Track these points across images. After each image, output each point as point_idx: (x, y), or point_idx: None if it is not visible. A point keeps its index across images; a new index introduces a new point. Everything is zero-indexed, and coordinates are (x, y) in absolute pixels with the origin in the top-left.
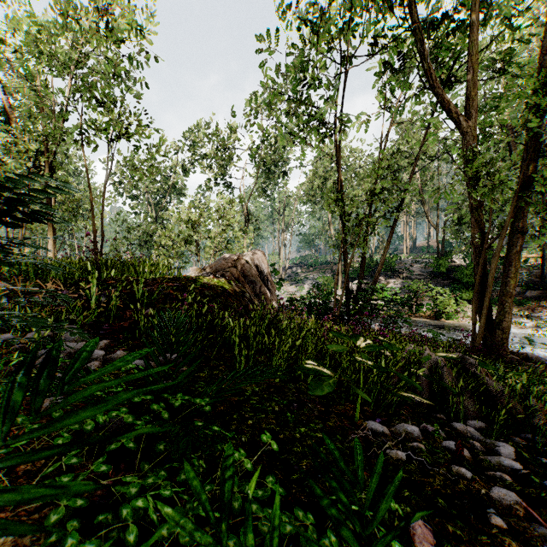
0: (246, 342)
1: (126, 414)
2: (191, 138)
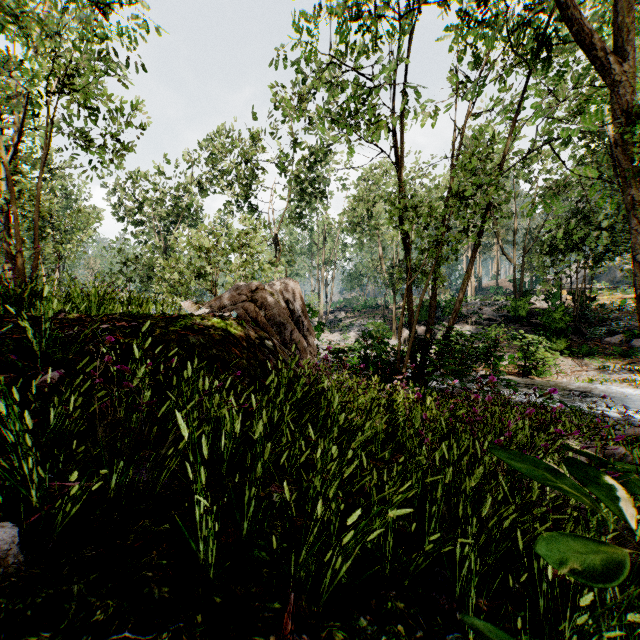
0: None
1: None
2: (208, 149)
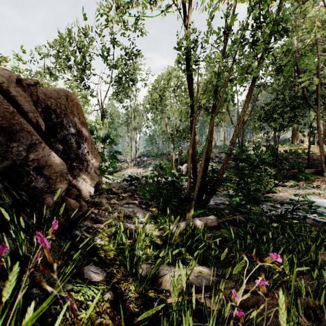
0: None
1: None
2: (55, 47)
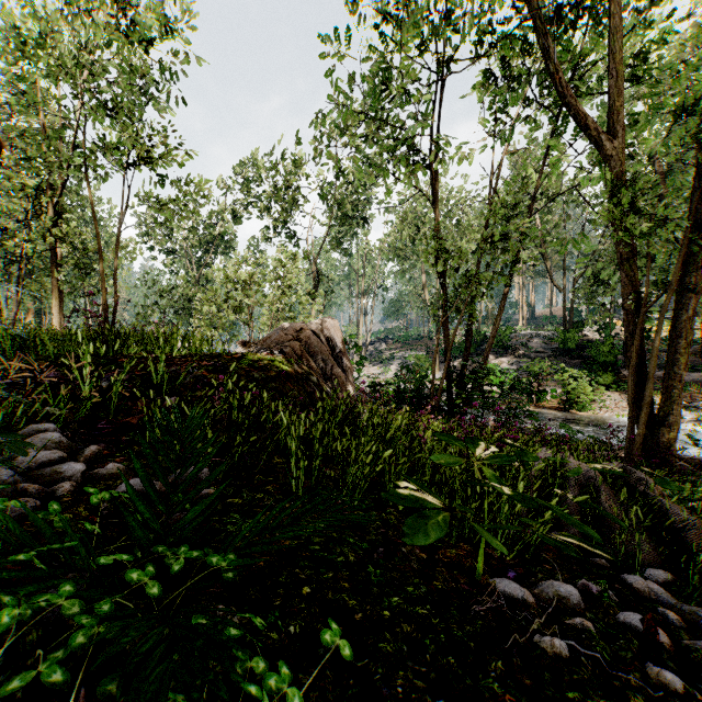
0: (310, 445)
1: (75, 594)
2: (243, 175)
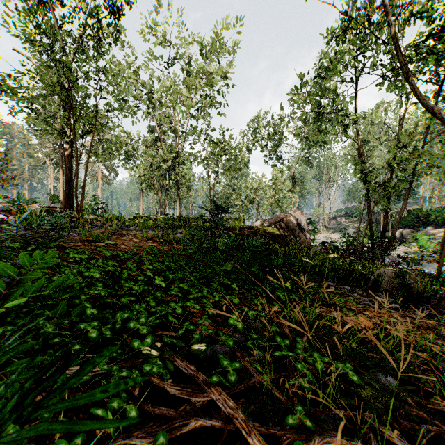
0: None
1: None
2: (253, 127)
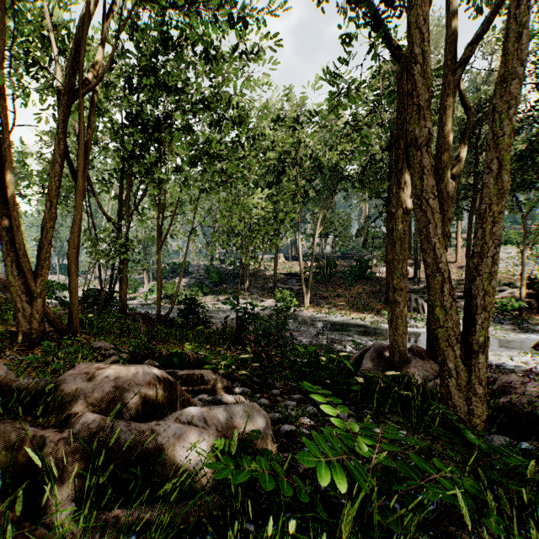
0: None
1: None
2: None
